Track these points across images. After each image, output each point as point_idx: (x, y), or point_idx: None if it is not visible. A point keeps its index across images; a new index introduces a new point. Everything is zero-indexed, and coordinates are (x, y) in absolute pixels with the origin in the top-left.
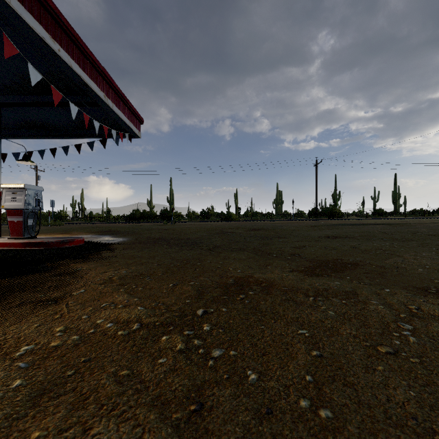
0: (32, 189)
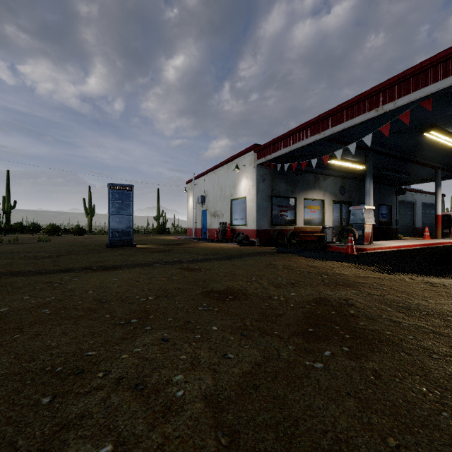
0: None
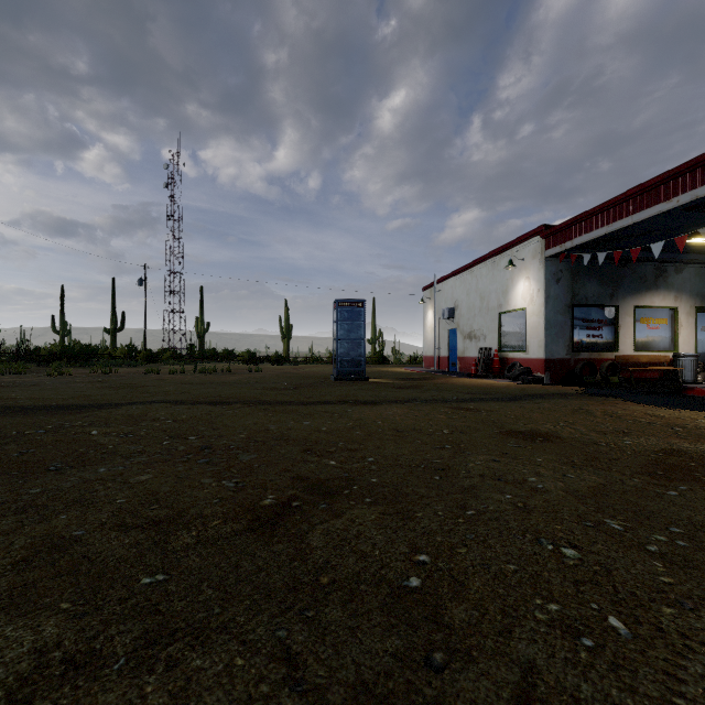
0: None
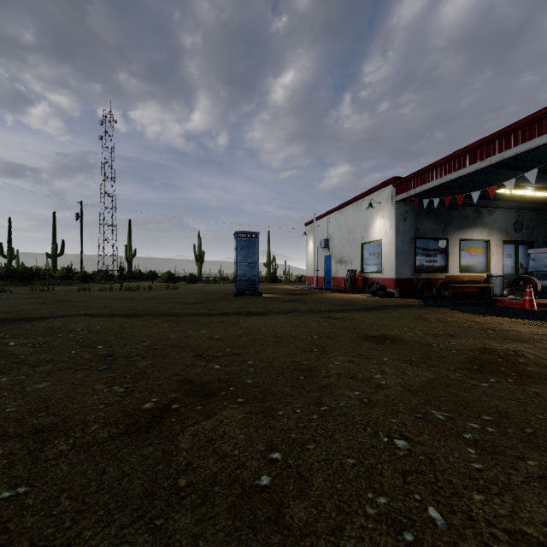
0: None
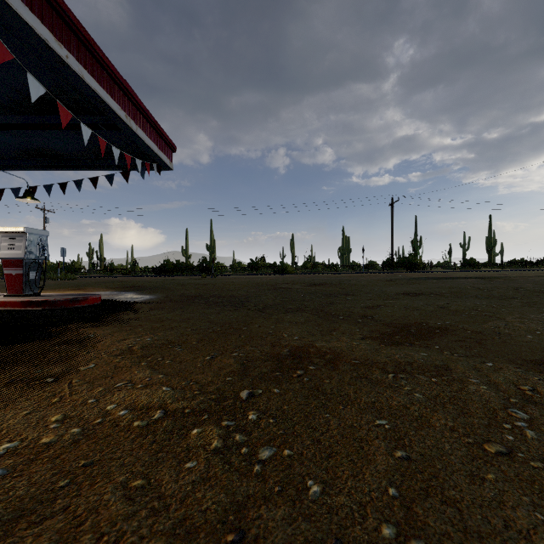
0: (35, 234)
